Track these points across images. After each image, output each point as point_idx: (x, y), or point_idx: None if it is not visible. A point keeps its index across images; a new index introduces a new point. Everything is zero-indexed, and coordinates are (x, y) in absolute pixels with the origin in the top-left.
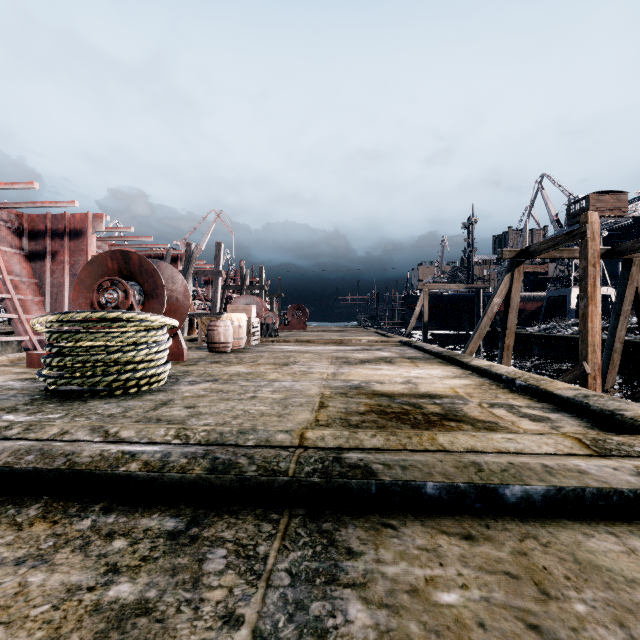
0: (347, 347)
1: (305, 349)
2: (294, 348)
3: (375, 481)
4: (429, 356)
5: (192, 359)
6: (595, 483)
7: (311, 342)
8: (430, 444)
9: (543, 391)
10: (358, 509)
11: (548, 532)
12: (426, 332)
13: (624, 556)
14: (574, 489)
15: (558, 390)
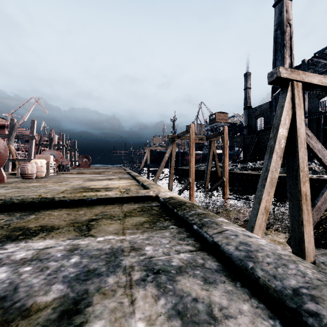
0: (100, 175)
1: (78, 176)
2: (72, 176)
3: (54, 200)
4: (130, 177)
5: (10, 182)
6: (108, 197)
7: (84, 173)
8: (79, 194)
9: (143, 184)
10: (48, 207)
11: (92, 206)
12: (148, 168)
13: (102, 207)
14: (103, 198)
15: (145, 183)
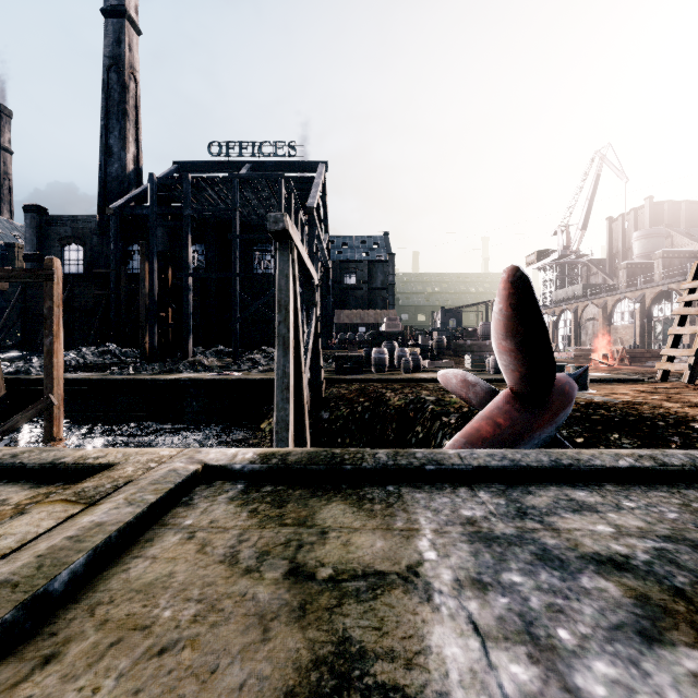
0: None
1: None
2: None
3: None
4: None
5: None
6: (115, 527)
7: None
8: None
9: None
10: None
11: (103, 591)
12: None
13: (155, 564)
14: (105, 541)
15: None
